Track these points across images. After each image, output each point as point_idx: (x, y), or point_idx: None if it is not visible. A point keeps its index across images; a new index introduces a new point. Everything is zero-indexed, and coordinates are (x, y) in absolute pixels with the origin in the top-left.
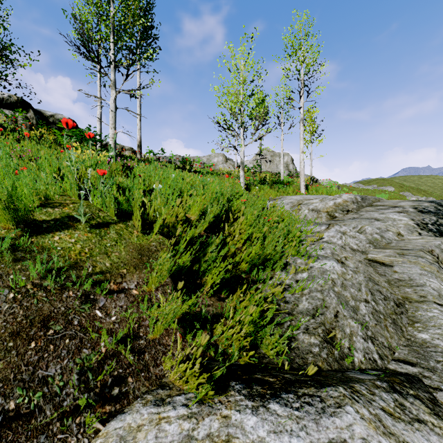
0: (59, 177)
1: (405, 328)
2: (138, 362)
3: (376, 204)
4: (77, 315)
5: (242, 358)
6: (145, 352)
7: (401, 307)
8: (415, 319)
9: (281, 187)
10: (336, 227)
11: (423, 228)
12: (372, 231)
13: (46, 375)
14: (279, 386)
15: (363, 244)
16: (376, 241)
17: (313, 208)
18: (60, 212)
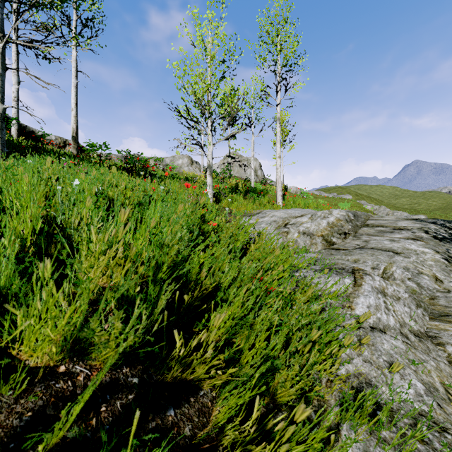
0: None
1: None
2: None
3: (372, 223)
4: None
5: None
6: None
7: None
8: None
9: (256, 198)
10: (368, 280)
11: None
12: (402, 275)
13: None
14: None
15: (416, 312)
16: (415, 293)
17: (305, 231)
18: None
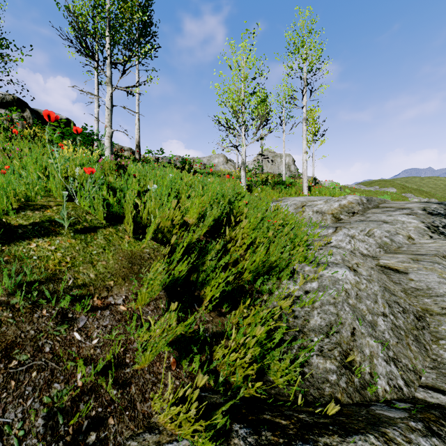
0: (45, 176)
1: (429, 346)
2: (122, 397)
3: (383, 206)
4: (49, 340)
5: (247, 389)
6: (131, 384)
7: (422, 321)
8: (439, 335)
9: (283, 189)
10: (343, 230)
11: (434, 231)
12: (381, 234)
13: (1, 423)
14: (293, 432)
15: (373, 249)
16: (386, 245)
17: (318, 210)
18: (41, 215)
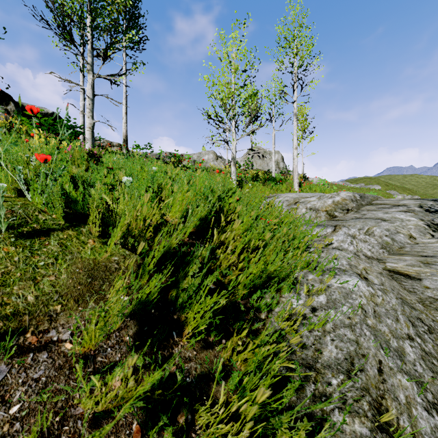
0: None
1: None
2: None
3: (376, 202)
4: None
5: None
6: None
7: None
8: None
9: (274, 185)
10: (343, 229)
11: (434, 229)
12: (381, 233)
13: None
14: None
15: (376, 250)
16: (387, 244)
17: (311, 207)
18: None
